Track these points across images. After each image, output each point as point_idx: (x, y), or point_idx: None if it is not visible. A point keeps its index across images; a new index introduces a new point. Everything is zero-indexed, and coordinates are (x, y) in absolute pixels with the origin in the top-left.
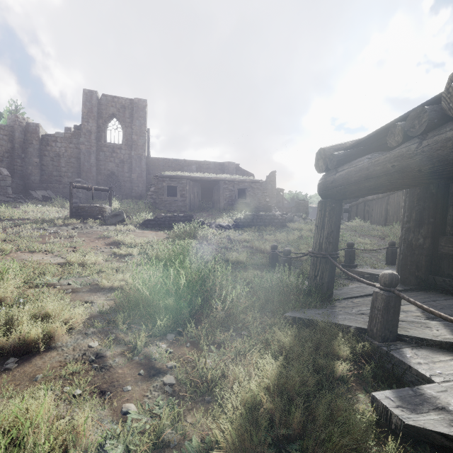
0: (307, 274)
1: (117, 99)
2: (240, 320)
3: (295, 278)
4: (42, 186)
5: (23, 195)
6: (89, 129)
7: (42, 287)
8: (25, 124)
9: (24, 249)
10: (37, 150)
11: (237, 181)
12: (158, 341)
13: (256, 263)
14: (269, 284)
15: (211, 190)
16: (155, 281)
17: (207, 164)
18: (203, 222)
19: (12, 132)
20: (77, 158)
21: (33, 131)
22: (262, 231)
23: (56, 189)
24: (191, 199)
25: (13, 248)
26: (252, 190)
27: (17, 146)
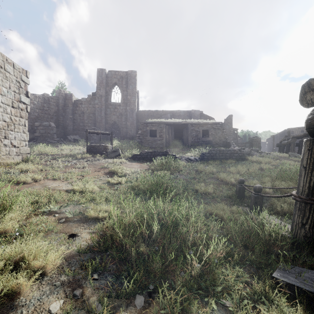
0: (279, 211)
1: (117, 72)
2: (220, 281)
3: (278, 225)
4: (74, 132)
5: (63, 139)
6: (101, 94)
7: (45, 215)
8: (64, 95)
9: (50, 177)
10: (71, 110)
11: (201, 124)
12: (124, 308)
13: (223, 195)
14: (245, 227)
15: (182, 131)
16: (130, 220)
17: (178, 112)
18: (175, 156)
19: (58, 100)
20: (94, 114)
21: (69, 98)
22: (224, 163)
23: (82, 134)
24: (166, 139)
25: (42, 177)
26: (213, 130)
27: (60, 109)
